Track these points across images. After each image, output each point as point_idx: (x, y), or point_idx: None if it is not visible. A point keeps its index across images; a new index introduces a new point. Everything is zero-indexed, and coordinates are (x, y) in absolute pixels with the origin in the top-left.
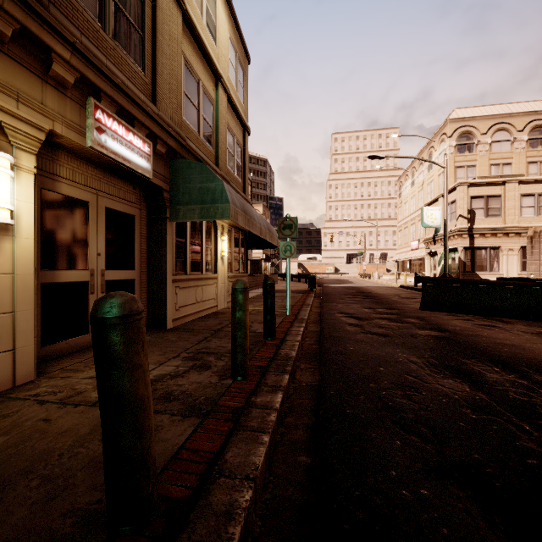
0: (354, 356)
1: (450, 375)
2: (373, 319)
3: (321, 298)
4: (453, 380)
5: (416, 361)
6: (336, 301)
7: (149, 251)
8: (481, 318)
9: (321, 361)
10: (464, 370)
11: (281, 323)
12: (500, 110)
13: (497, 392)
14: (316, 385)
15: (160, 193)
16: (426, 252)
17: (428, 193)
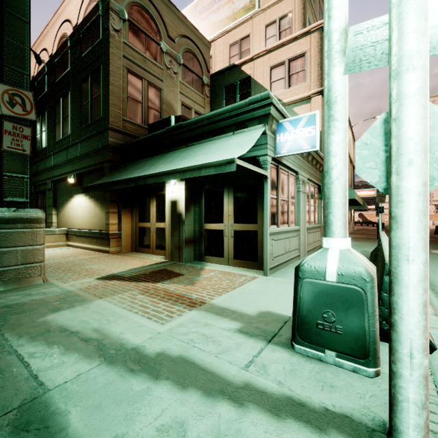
0: None
1: None
2: None
3: (387, 232)
4: None
5: None
6: None
7: None
8: None
9: None
10: None
11: None
12: None
13: None
14: None
15: None
16: None
17: None
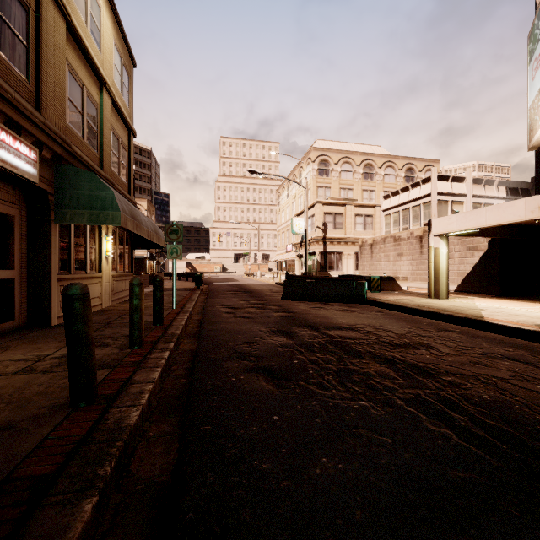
0: (224, 331)
1: (279, 335)
2: (245, 308)
3: (206, 295)
4: (280, 337)
5: (263, 330)
6: (219, 296)
7: (30, 250)
8: (318, 303)
9: (200, 337)
10: (289, 331)
11: (168, 315)
12: (346, 147)
13: (299, 339)
14: (194, 350)
15: (44, 196)
16: (296, 255)
17: (299, 205)
